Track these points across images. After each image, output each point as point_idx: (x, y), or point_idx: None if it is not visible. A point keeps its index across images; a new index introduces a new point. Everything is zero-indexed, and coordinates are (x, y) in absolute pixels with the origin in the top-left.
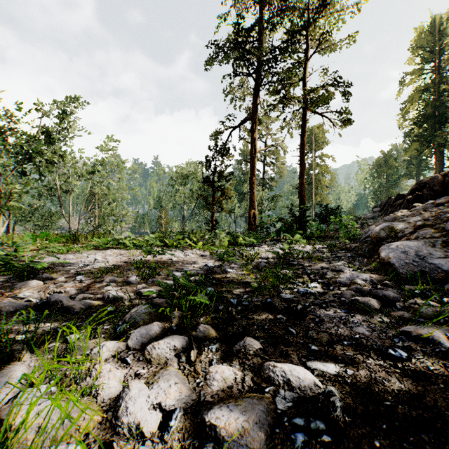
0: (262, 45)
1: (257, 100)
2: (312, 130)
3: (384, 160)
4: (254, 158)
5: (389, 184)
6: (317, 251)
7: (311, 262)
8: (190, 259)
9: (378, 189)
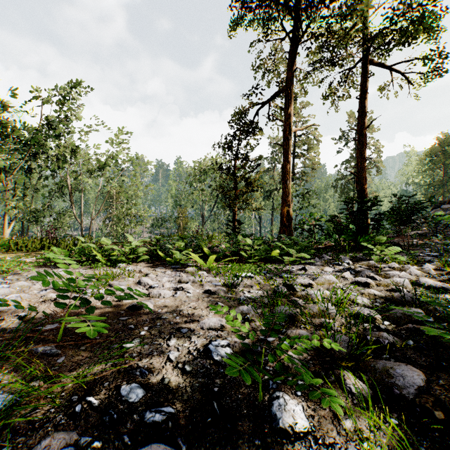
0: None
1: (292, 65)
2: (350, 115)
3: (440, 148)
4: (288, 139)
5: (446, 176)
6: None
7: None
8: (178, 309)
9: (432, 182)
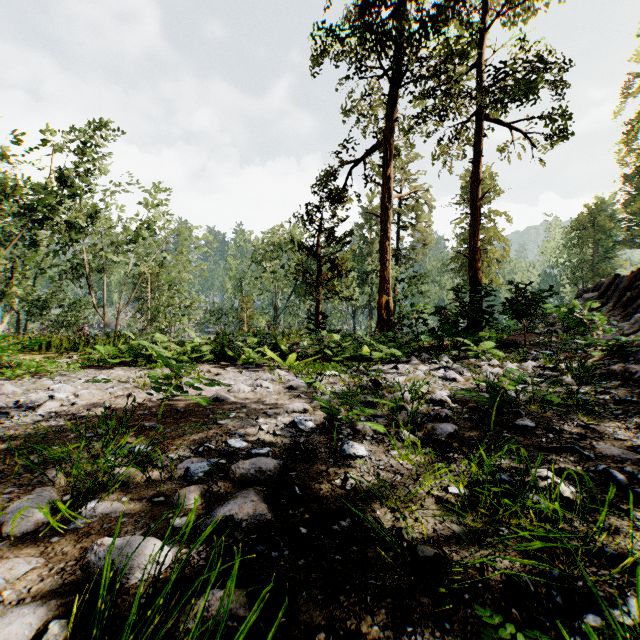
0: (401, 22)
1: (393, 113)
2: None
3: (589, 218)
4: (387, 209)
5: (597, 256)
6: (546, 380)
7: (573, 422)
8: (260, 400)
9: (580, 264)
